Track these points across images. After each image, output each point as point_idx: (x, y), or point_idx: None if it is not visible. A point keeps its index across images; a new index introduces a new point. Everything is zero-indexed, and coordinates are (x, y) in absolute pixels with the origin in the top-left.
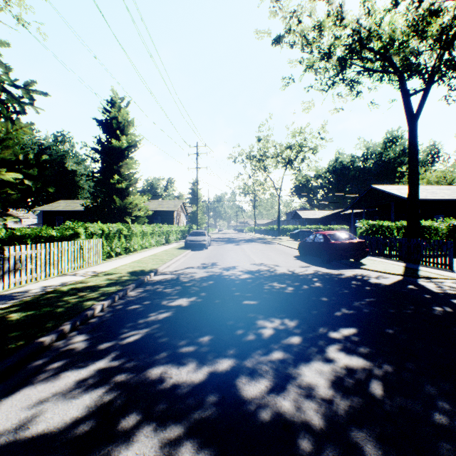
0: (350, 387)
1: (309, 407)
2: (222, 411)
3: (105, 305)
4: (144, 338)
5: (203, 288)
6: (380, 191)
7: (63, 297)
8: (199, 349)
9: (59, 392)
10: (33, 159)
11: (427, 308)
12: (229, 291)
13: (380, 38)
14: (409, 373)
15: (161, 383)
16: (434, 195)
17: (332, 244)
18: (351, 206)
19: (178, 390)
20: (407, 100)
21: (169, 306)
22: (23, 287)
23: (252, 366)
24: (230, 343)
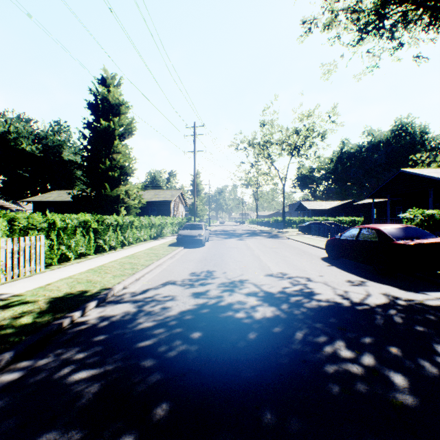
0: None
1: None
2: None
3: None
4: None
5: (170, 371)
6: (413, 175)
7: None
8: None
9: None
10: None
11: None
12: (236, 395)
13: None
14: None
15: None
16: None
17: (399, 245)
18: (371, 195)
19: None
20: None
21: None
22: None
23: None
24: None
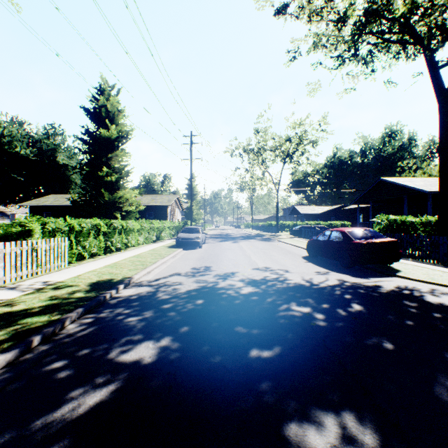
0: None
1: None
2: None
3: None
4: None
5: (186, 316)
6: (391, 183)
7: None
8: None
9: None
10: None
11: None
12: (225, 323)
13: (404, 0)
14: None
15: None
16: None
17: (356, 243)
18: (356, 201)
19: None
20: (436, 72)
21: (117, 363)
22: None
23: None
24: None
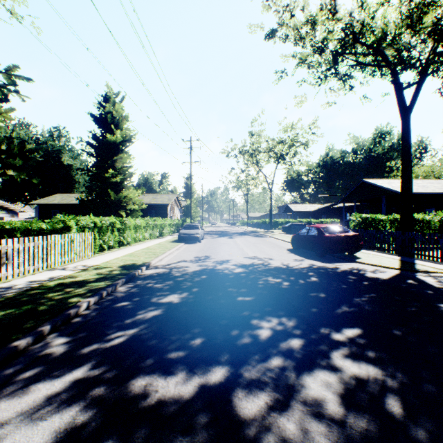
0: (363, 404)
1: (319, 432)
2: (215, 438)
3: (92, 302)
4: (130, 340)
5: (195, 283)
6: (371, 185)
7: (48, 293)
8: (190, 354)
9: (25, 411)
10: (16, 148)
11: (432, 305)
12: (222, 287)
13: (373, 32)
14: (428, 385)
15: (144, 399)
16: (425, 189)
17: (326, 237)
18: (342, 200)
19: (164, 409)
20: (400, 93)
21: (159, 302)
22: (8, 282)
23: (249, 376)
24: (224, 346)
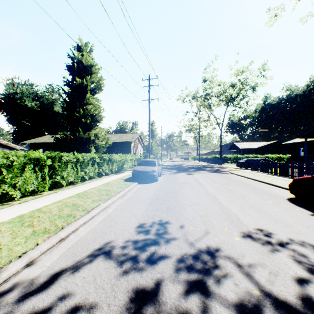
0: None
1: None
2: None
3: None
4: None
5: None
6: None
7: None
8: None
9: None
10: None
11: None
12: None
13: None
14: None
15: None
16: None
17: None
18: (304, 135)
19: None
20: None
21: None
22: None
23: None
24: None
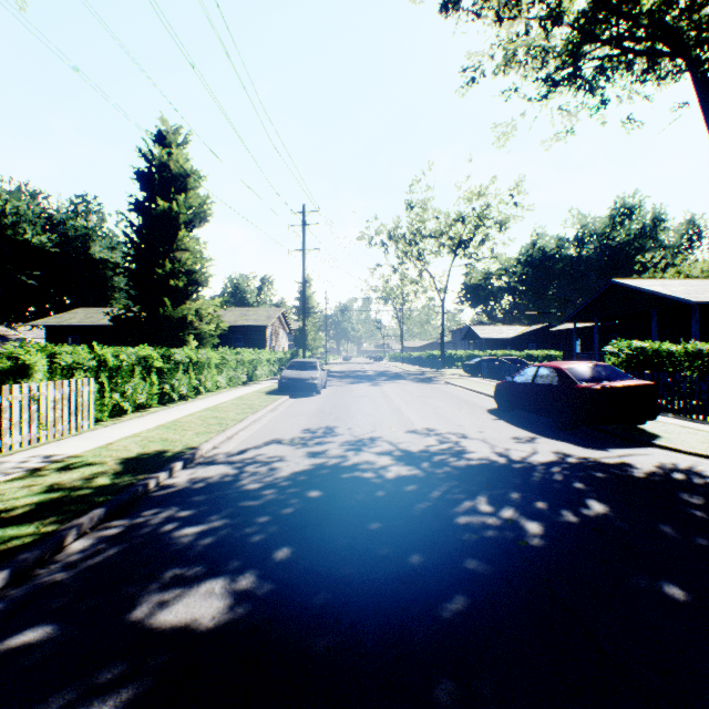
0: None
1: None
2: None
3: None
4: None
5: (288, 525)
6: (630, 289)
7: None
8: None
9: None
10: None
11: None
12: (360, 540)
13: None
14: None
15: None
16: None
17: (582, 389)
18: (572, 318)
19: None
20: None
21: (148, 632)
22: None
23: None
24: None
